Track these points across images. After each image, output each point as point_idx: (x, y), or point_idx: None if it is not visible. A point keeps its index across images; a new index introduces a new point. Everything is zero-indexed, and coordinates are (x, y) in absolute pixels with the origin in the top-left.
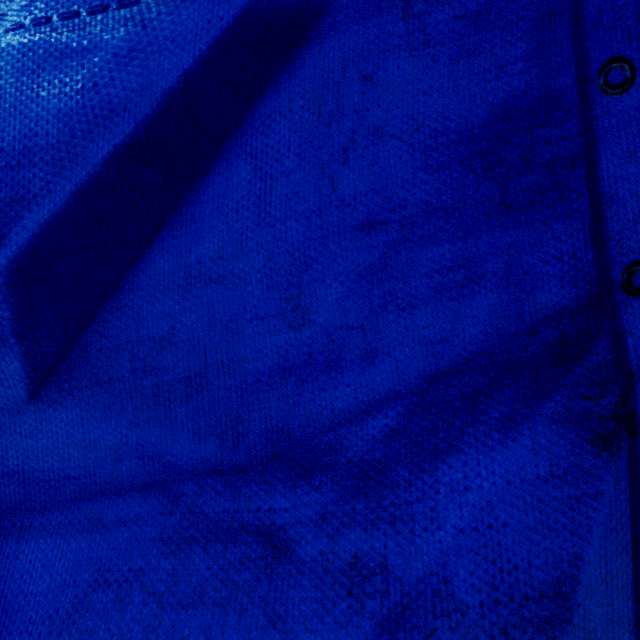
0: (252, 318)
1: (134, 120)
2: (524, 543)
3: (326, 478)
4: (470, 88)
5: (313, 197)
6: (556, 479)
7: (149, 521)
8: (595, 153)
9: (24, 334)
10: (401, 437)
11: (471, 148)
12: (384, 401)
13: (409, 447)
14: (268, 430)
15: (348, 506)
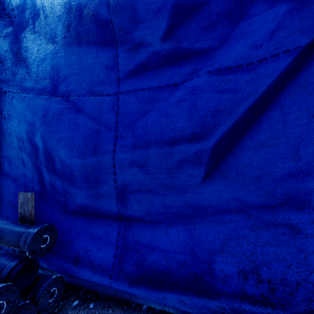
0: (280, 158)
1: (252, 100)
2: None
3: (311, 210)
4: None
5: (304, 119)
6: None
7: (242, 221)
8: None
9: (208, 163)
10: None
11: None
12: None
13: None
14: (285, 194)
15: None
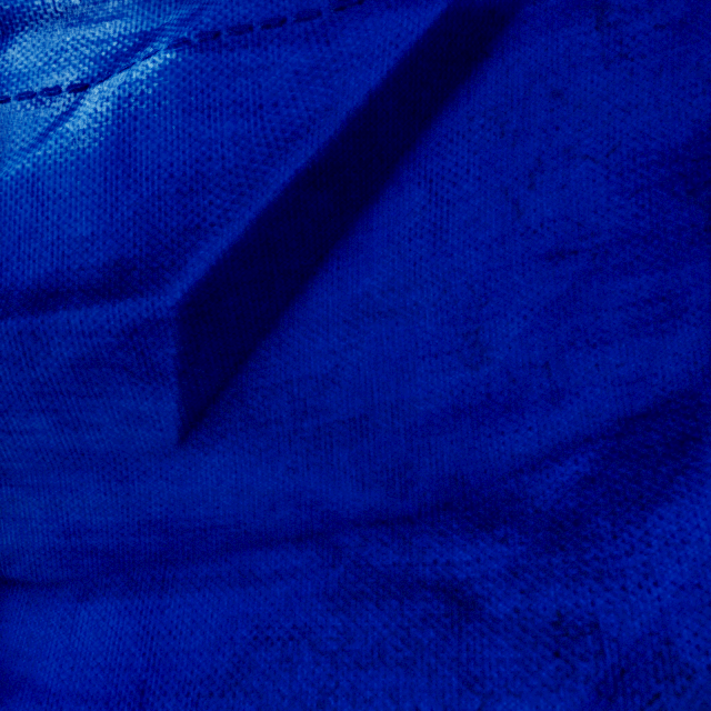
0: (425, 355)
1: (316, 143)
2: None
3: (513, 529)
4: (673, 104)
5: (495, 224)
6: None
7: (310, 574)
8: None
9: (184, 373)
10: (598, 485)
11: (673, 169)
12: (572, 446)
13: (609, 496)
14: (441, 477)
15: (543, 560)
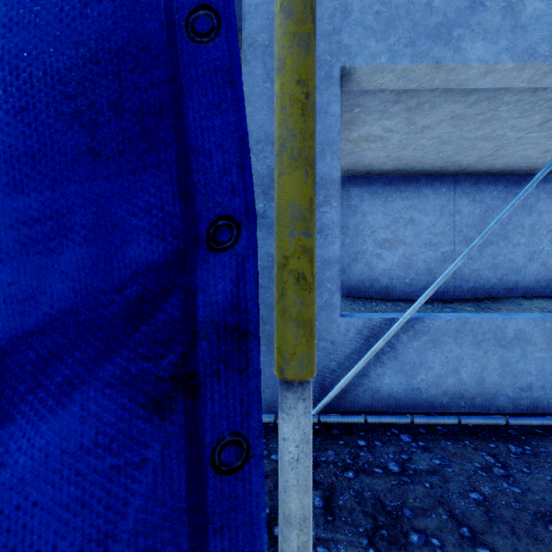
0: None
1: None
2: (53, 524)
3: None
4: (52, 24)
5: None
6: (102, 449)
7: None
8: (185, 103)
9: None
10: None
11: (56, 90)
12: None
13: None
14: None
15: None
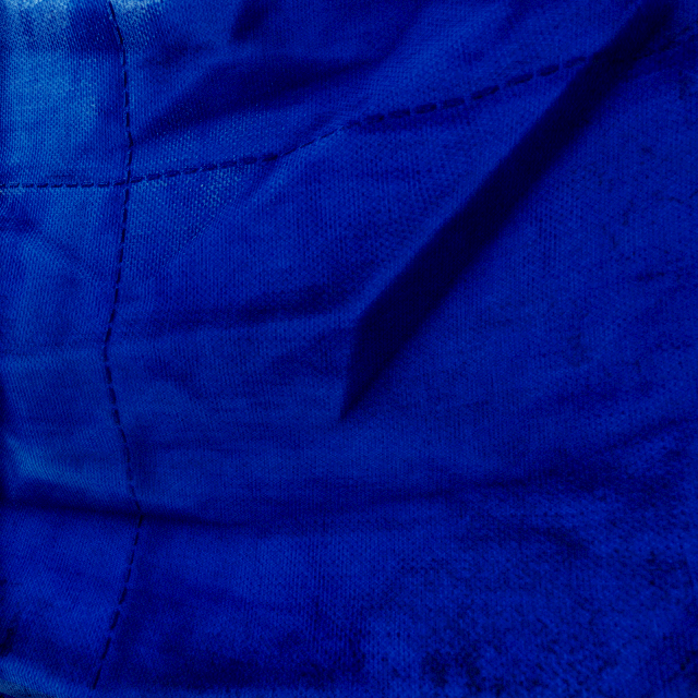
0: (536, 355)
1: (460, 198)
2: None
3: (611, 490)
4: None
5: (594, 253)
6: None
7: (442, 522)
8: None
9: (352, 367)
10: (682, 458)
11: None
12: (659, 427)
13: (692, 466)
14: (548, 449)
15: (638, 514)
